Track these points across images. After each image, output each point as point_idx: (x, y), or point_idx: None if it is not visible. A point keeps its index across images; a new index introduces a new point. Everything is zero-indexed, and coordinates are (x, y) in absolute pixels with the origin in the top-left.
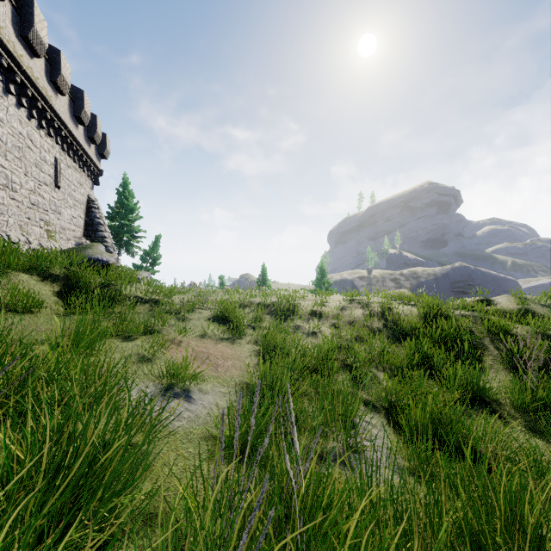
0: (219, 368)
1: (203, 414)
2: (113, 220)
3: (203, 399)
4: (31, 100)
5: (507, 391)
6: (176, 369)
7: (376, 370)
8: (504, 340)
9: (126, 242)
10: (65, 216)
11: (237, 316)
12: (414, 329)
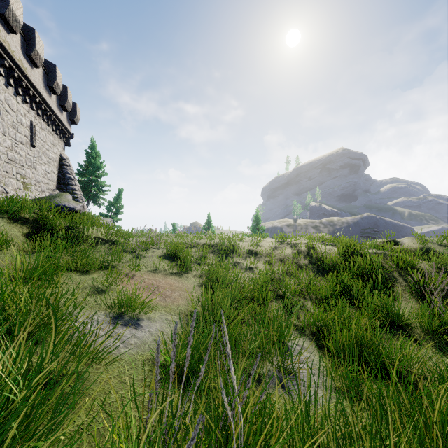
0: (167, 299)
1: (149, 340)
2: (82, 176)
3: (151, 326)
4: (8, 70)
5: (417, 316)
6: (125, 299)
7: (304, 299)
8: (412, 273)
9: (93, 194)
10: (39, 171)
11: (185, 254)
12: (335, 264)
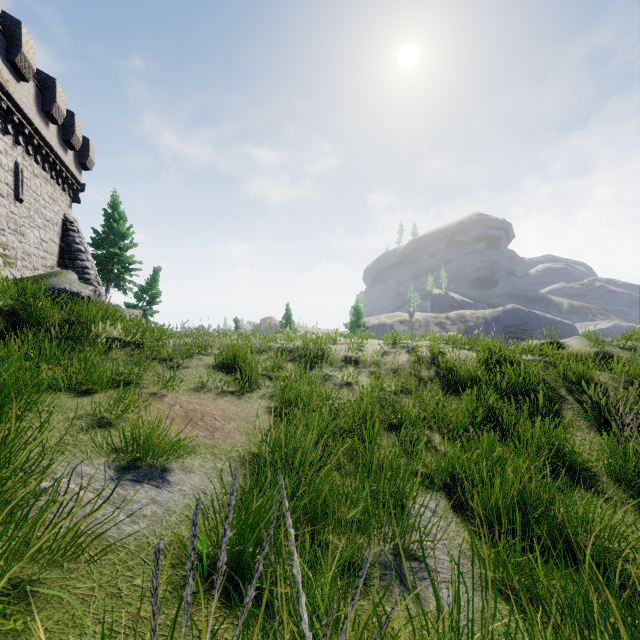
0: (216, 433)
1: (179, 507)
2: (99, 248)
3: (184, 481)
4: None
5: (602, 456)
6: (143, 437)
7: (430, 431)
8: (587, 390)
9: (116, 275)
10: (30, 239)
11: (248, 363)
12: (473, 377)
